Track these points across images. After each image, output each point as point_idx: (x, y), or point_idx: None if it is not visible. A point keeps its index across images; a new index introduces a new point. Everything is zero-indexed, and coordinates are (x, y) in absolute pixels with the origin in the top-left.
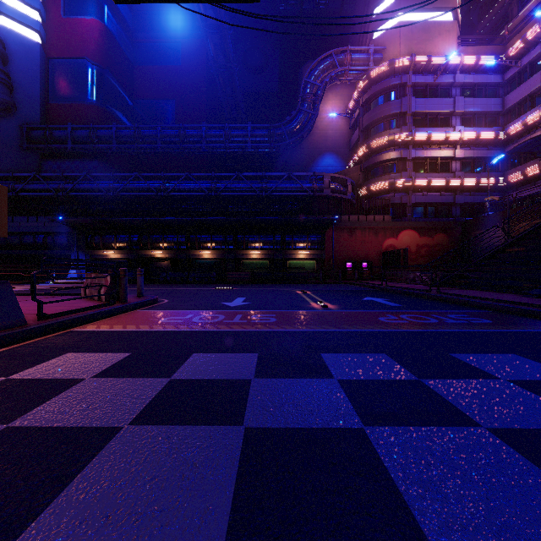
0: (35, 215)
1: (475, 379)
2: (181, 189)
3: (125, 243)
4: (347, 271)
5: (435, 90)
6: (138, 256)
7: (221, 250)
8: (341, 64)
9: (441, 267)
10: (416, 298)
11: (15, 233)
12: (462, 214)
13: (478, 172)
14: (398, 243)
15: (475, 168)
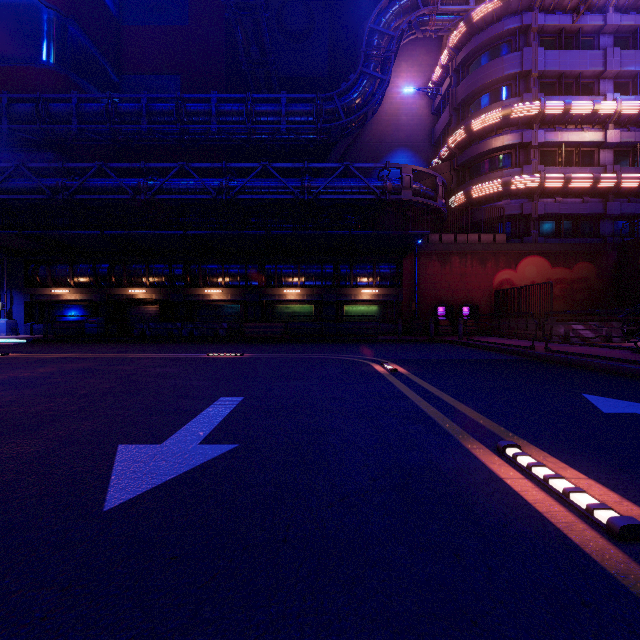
0: None
1: None
2: (173, 190)
3: (87, 276)
4: (439, 321)
5: (574, 38)
6: (107, 297)
7: (238, 288)
8: (424, 4)
9: (588, 315)
10: None
11: None
12: (615, 232)
13: (638, 166)
14: (518, 277)
15: (636, 160)
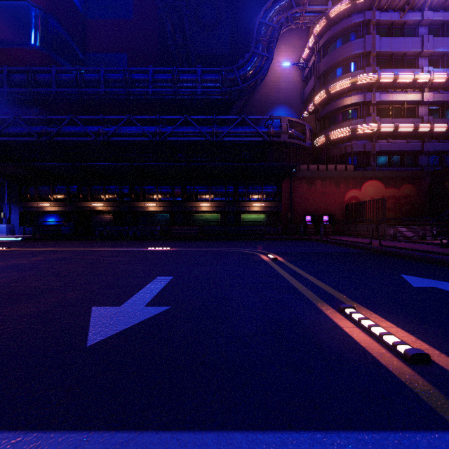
0: None
1: None
2: (122, 134)
3: (63, 194)
4: (307, 225)
5: (400, 29)
6: (76, 209)
7: (167, 202)
8: (297, 5)
9: (411, 221)
10: None
11: None
12: (429, 163)
13: (446, 118)
14: (362, 195)
15: (444, 113)
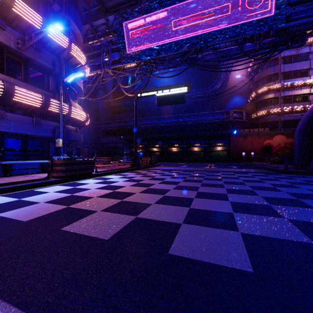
0: (112, 136)
1: (215, 173)
2: (164, 123)
3: (143, 145)
4: (242, 157)
5: (298, 57)
6: (147, 150)
7: (180, 147)
8: None
9: None
10: (251, 167)
11: (105, 143)
12: None
13: None
14: (273, 142)
15: None
